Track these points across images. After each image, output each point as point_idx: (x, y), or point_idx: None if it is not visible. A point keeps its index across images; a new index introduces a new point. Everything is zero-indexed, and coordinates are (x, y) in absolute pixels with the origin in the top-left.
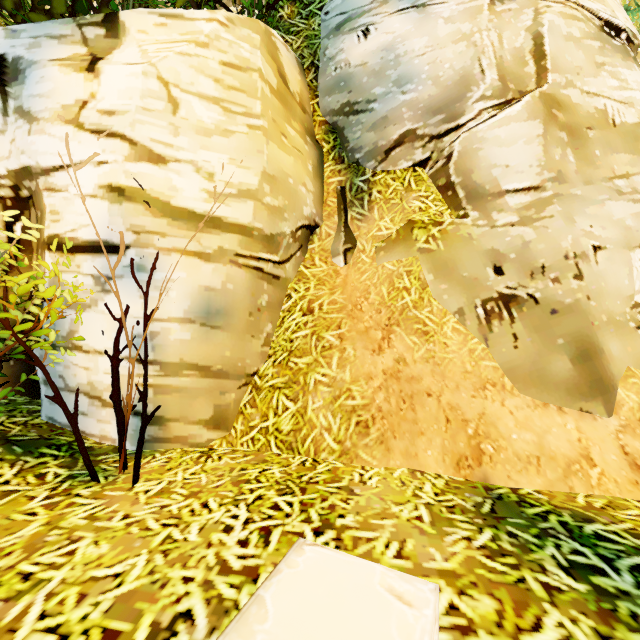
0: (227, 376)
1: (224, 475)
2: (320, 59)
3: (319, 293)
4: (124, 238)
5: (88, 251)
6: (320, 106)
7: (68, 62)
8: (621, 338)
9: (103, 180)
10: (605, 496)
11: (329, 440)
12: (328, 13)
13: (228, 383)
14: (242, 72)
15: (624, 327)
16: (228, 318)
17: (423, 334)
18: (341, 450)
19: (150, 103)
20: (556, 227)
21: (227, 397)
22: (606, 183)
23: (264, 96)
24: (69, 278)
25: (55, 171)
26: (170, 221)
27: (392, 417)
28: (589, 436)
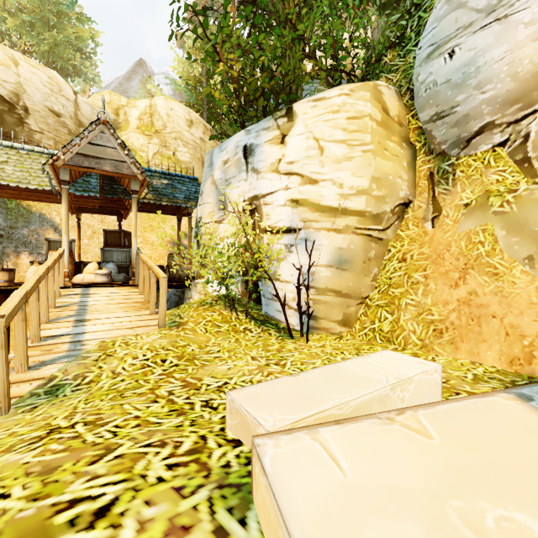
0: (350, 297)
1: (350, 346)
2: (414, 83)
3: (411, 248)
4: (298, 225)
5: (282, 232)
6: (413, 117)
7: (272, 141)
8: None
9: (289, 197)
10: None
11: (414, 338)
12: (421, 47)
13: (351, 301)
14: (359, 120)
15: None
16: (351, 264)
17: (493, 275)
18: (422, 344)
19: (309, 153)
20: None
21: (350, 309)
22: None
23: (372, 130)
24: (274, 246)
25: (267, 195)
26: (320, 214)
27: (461, 329)
28: None
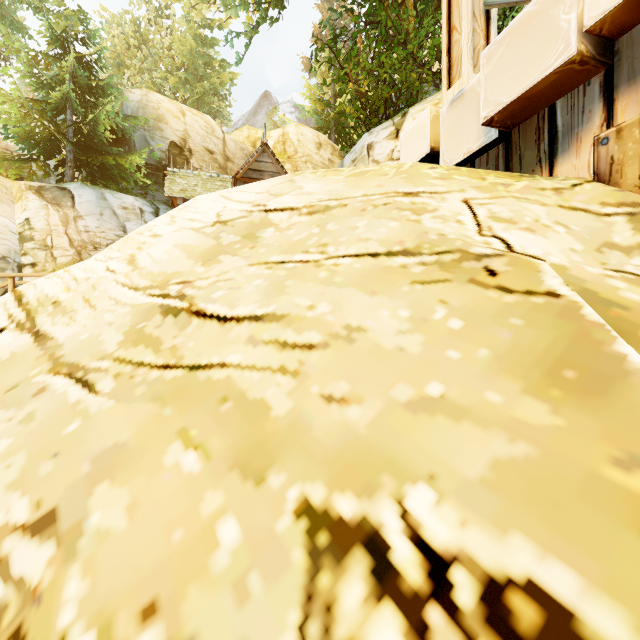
0: None
1: None
2: None
3: None
4: None
5: None
6: None
7: (389, 137)
8: None
9: None
10: None
11: None
12: None
13: None
14: None
15: None
16: None
17: None
18: None
19: None
20: None
21: None
22: None
23: None
24: None
25: None
26: None
27: None
28: None
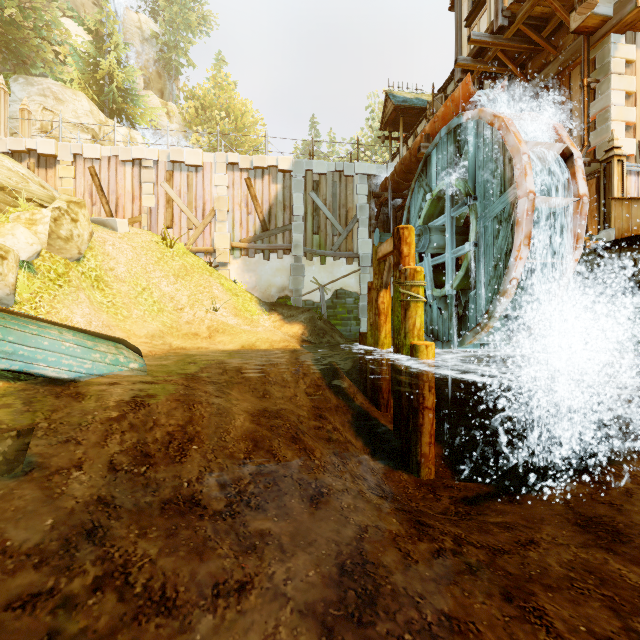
0: None
1: None
2: None
3: None
4: None
5: None
6: None
7: None
8: None
9: None
10: None
11: None
12: None
13: None
14: None
15: None
16: None
17: None
18: None
19: None
20: None
21: None
22: None
23: None
24: None
25: None
26: None
27: None
28: None
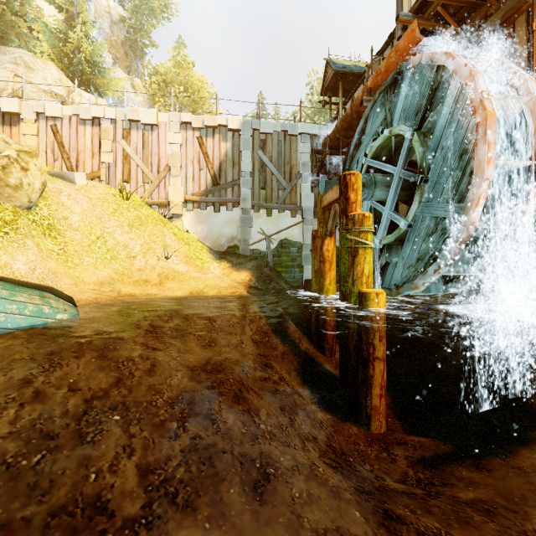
0: None
1: None
2: None
3: None
4: None
5: None
6: None
7: None
8: None
9: None
10: None
11: None
12: None
13: None
14: None
15: None
16: None
17: None
18: None
19: None
20: None
21: None
22: None
23: None
24: None
25: None
26: None
27: None
28: None
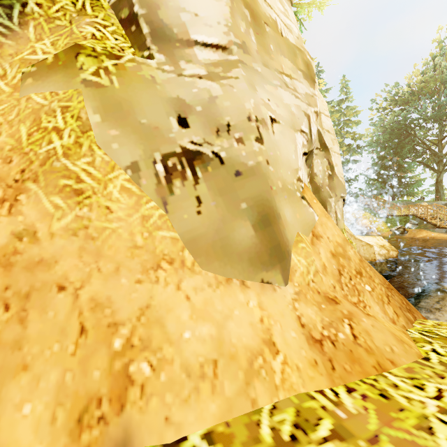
0: None
1: None
2: None
3: None
4: None
5: None
6: None
7: None
8: (292, 205)
9: None
10: (291, 399)
11: None
12: None
13: None
14: None
15: (294, 195)
16: None
17: (74, 193)
18: None
19: None
20: (241, 88)
21: None
22: (278, 74)
23: None
24: None
25: None
26: None
27: None
28: (271, 312)
